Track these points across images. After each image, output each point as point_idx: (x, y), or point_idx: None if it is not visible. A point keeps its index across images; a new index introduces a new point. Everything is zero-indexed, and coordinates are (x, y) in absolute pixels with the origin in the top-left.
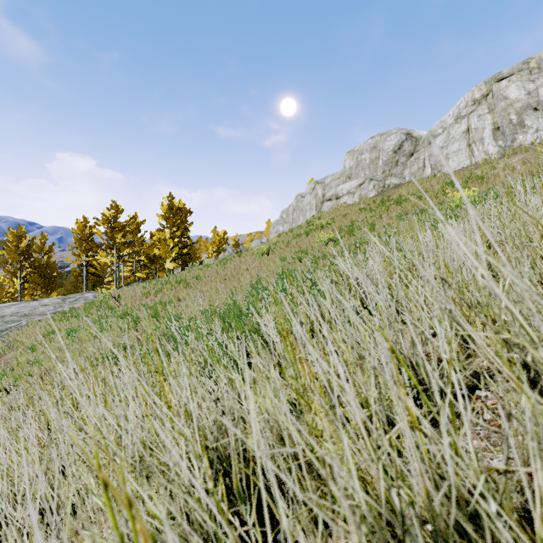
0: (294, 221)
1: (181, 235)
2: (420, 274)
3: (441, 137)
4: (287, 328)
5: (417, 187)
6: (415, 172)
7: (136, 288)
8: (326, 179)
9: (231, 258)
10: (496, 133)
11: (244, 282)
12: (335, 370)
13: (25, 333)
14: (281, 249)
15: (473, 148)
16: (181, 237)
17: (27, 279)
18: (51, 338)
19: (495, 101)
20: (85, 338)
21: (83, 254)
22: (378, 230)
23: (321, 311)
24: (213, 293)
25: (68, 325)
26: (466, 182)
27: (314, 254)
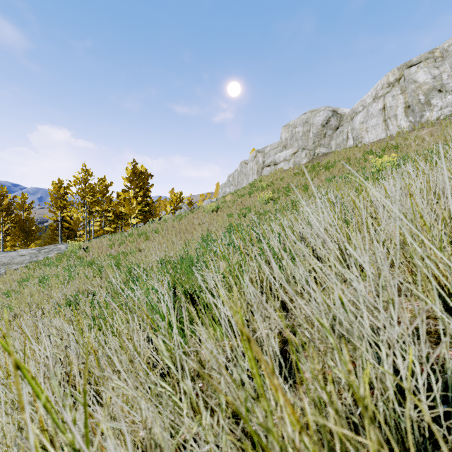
0: (239, 183)
1: (143, 195)
2: (382, 228)
3: (362, 114)
4: (235, 282)
5: (341, 155)
6: (340, 143)
7: (102, 240)
8: (265, 148)
9: (185, 214)
10: (407, 111)
11: (196, 235)
12: (329, 396)
13: (3, 280)
14: (228, 206)
15: (388, 123)
16: (144, 197)
17: (9, 232)
18: (24, 284)
19: (407, 84)
20: (54, 285)
21: (58, 211)
22: (311, 190)
23: (270, 267)
24: (169, 244)
25: (40, 273)
26: (383, 151)
27: (256, 211)
